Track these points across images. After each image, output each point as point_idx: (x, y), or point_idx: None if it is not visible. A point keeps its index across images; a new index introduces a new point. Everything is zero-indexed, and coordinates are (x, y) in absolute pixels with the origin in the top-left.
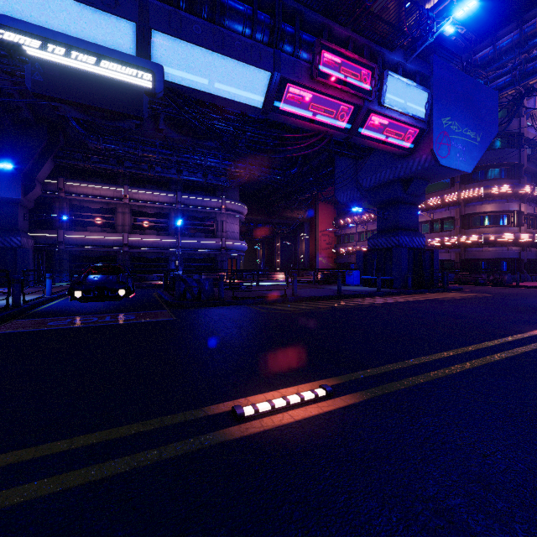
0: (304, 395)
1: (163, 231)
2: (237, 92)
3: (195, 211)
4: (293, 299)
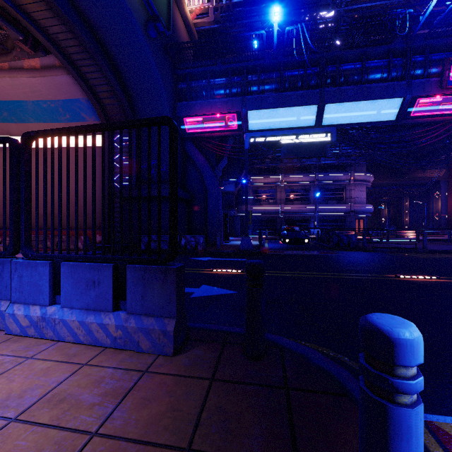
0: (425, 277)
1: (304, 201)
2: (375, 116)
3: (328, 184)
4: (423, 251)
